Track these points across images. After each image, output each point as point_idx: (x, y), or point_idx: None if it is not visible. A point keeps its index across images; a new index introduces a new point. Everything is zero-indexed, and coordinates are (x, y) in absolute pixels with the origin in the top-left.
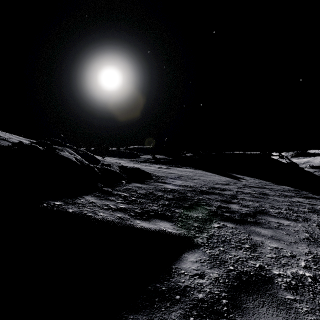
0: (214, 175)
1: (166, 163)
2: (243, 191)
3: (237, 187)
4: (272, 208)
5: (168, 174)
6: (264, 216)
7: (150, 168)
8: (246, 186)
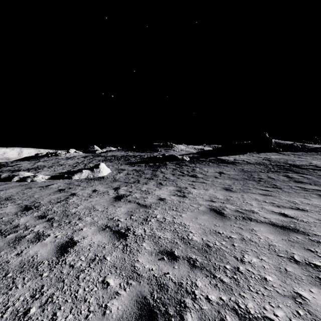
0: None
1: None
2: None
3: None
4: None
5: None
6: None
7: None
8: None
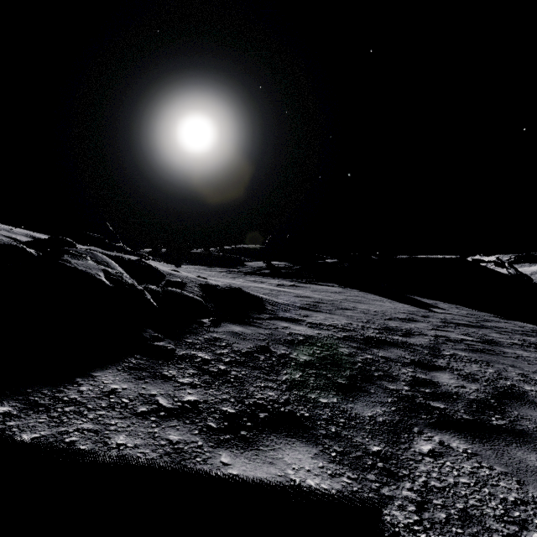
0: (382, 300)
1: (290, 275)
2: (448, 336)
3: (432, 327)
4: (528, 382)
5: (295, 298)
6: (523, 409)
7: (262, 287)
8: (448, 323)
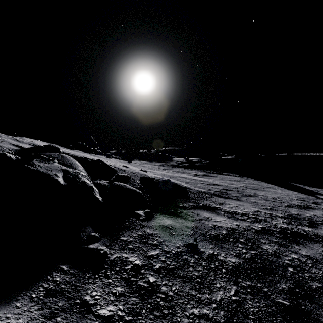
0: (273, 187)
1: (202, 167)
2: None
3: None
4: None
5: (209, 186)
6: None
7: (184, 177)
8: None
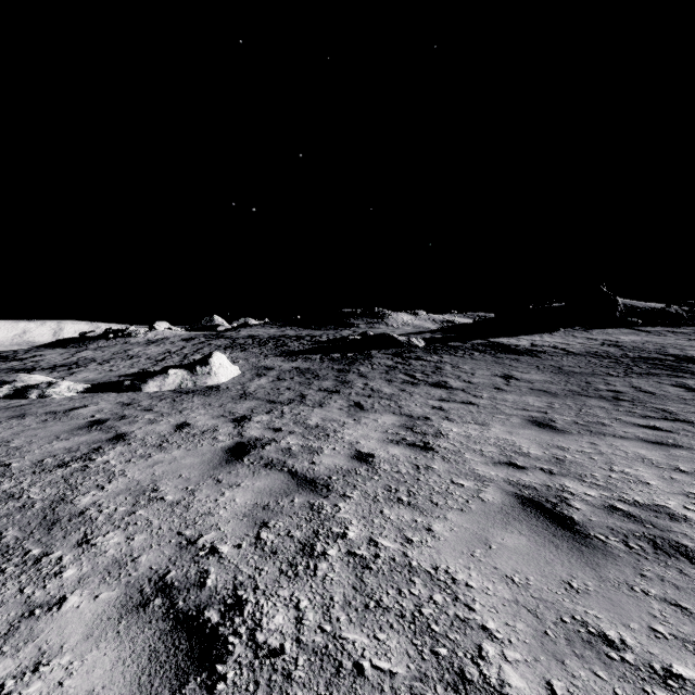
0: None
1: None
2: None
3: None
4: None
5: None
6: None
7: None
8: None
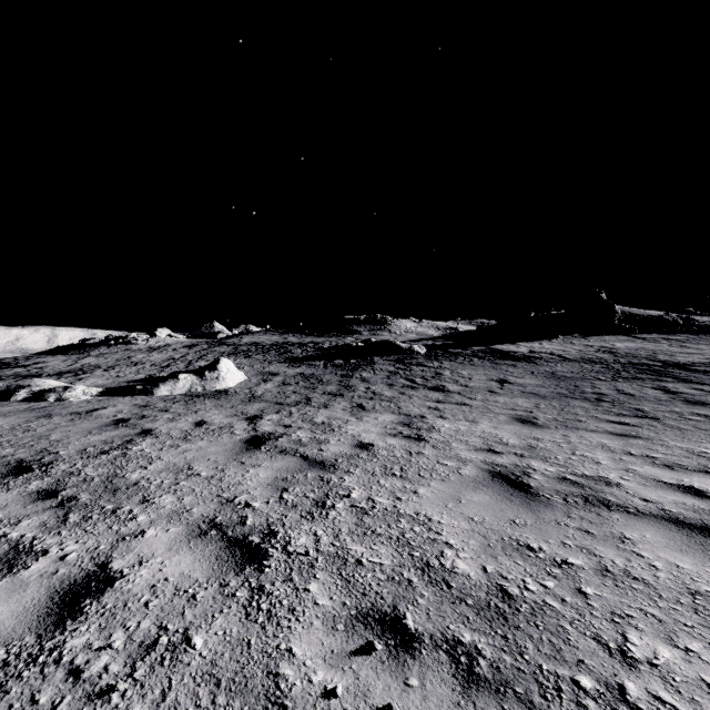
0: None
1: None
2: None
3: None
4: None
5: None
6: None
7: None
8: None
